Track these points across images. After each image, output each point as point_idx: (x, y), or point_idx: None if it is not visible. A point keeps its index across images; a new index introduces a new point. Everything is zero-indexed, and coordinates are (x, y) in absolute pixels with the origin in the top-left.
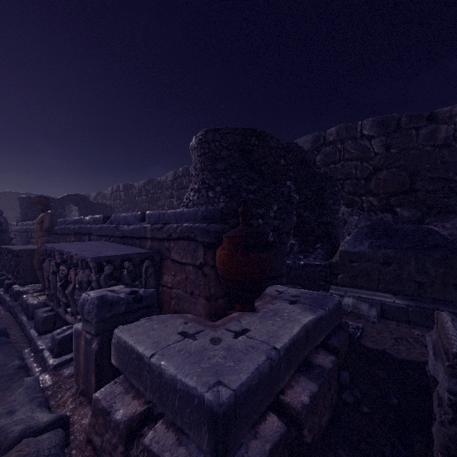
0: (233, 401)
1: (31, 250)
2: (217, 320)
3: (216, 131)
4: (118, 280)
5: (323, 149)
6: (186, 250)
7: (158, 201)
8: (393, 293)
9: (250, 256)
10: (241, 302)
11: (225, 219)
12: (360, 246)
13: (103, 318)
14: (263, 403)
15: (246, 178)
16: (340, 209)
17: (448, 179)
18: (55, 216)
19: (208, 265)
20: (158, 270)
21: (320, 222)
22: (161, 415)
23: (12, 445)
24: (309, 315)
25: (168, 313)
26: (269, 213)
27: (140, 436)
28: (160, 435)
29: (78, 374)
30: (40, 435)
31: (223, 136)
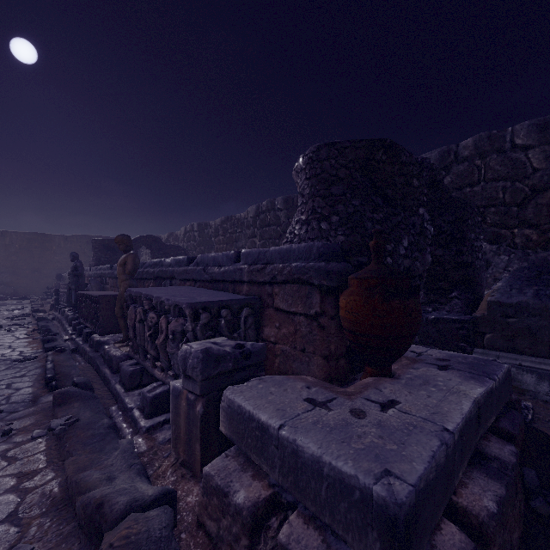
0: (413, 501)
1: (111, 296)
2: (339, 385)
3: (331, 145)
4: (215, 331)
5: (455, 168)
6: (296, 297)
7: (237, 241)
8: None
9: (391, 304)
10: (375, 364)
11: (345, 257)
12: (520, 296)
13: (208, 375)
14: (439, 505)
15: (371, 203)
16: None
17: None
18: (138, 257)
19: (326, 315)
20: (258, 321)
21: (457, 263)
22: (293, 505)
23: (119, 519)
24: (475, 386)
25: (271, 373)
26: (399, 249)
27: (267, 528)
28: (298, 531)
29: (178, 441)
30: (147, 511)
31: (342, 151)
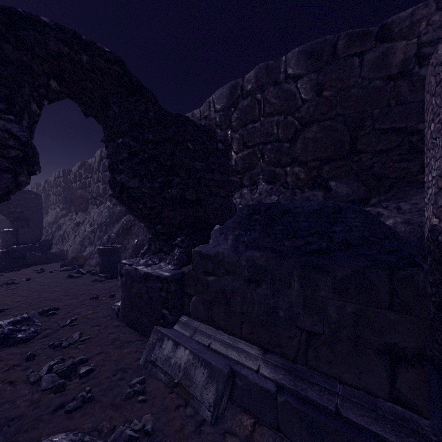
0: None
1: None
2: None
3: None
4: None
5: (240, 103)
6: None
7: (89, 186)
8: (264, 348)
9: None
10: None
11: None
12: (224, 243)
13: None
14: None
15: None
16: (258, 187)
17: (408, 130)
18: None
19: None
20: None
21: (169, 199)
22: None
23: None
24: None
25: None
26: None
27: None
28: None
29: None
30: None
31: None
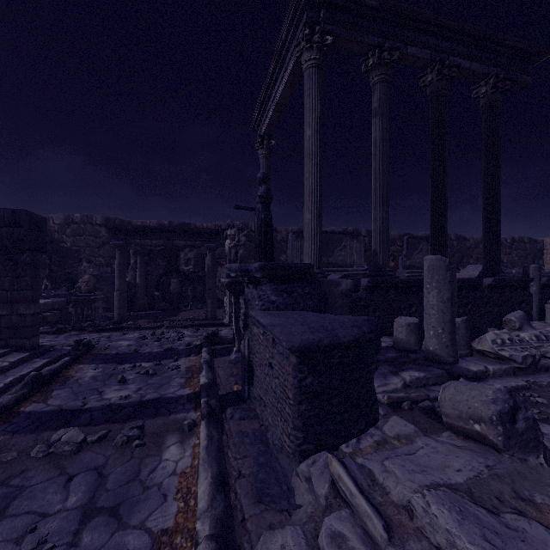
0: None
1: None
2: None
3: None
4: None
5: (72, 226)
6: None
7: None
8: None
9: None
10: None
11: None
12: None
13: None
14: None
15: None
16: (83, 264)
17: None
18: None
19: None
20: None
21: (64, 272)
22: None
23: None
24: (51, 300)
25: None
26: None
27: None
28: None
29: None
30: None
31: None
